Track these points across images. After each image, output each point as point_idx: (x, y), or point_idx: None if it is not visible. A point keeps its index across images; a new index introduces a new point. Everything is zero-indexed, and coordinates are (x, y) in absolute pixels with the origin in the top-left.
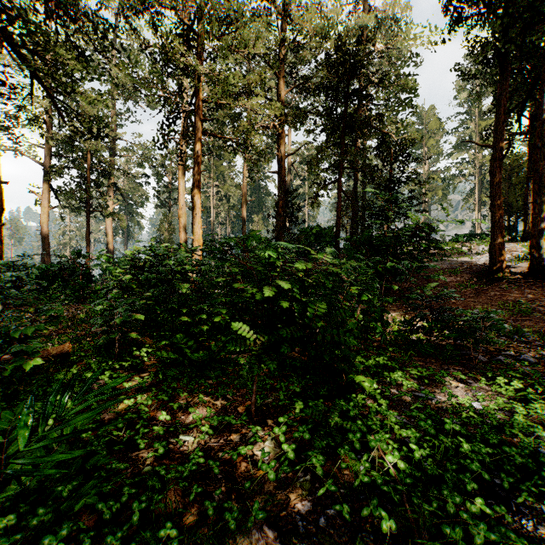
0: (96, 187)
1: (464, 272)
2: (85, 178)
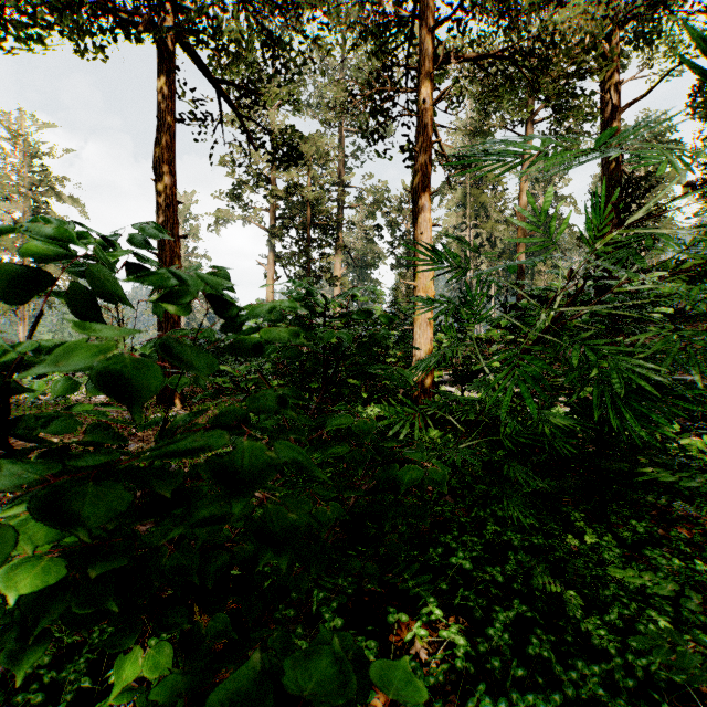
0: (317, 247)
1: None
2: (306, 238)
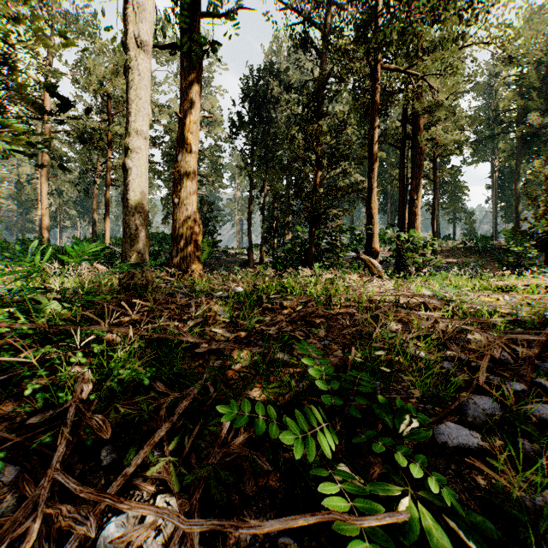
0: None
1: (239, 262)
2: None
